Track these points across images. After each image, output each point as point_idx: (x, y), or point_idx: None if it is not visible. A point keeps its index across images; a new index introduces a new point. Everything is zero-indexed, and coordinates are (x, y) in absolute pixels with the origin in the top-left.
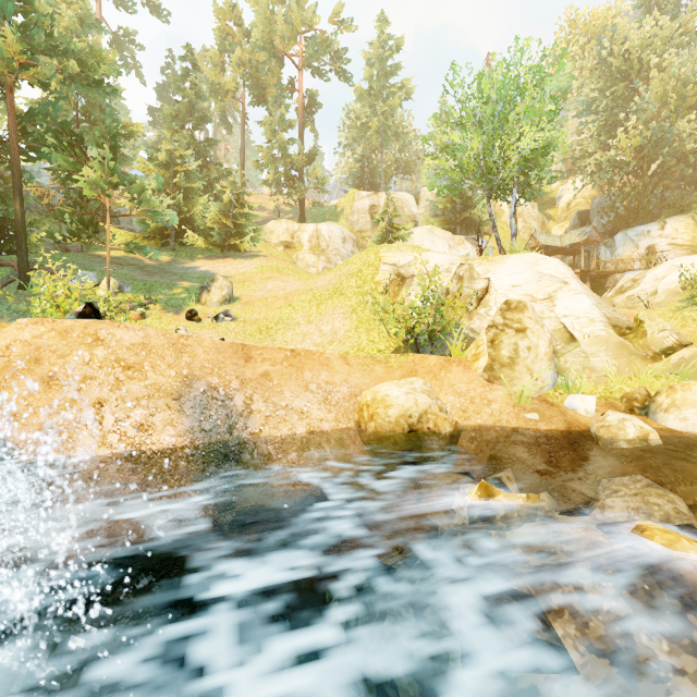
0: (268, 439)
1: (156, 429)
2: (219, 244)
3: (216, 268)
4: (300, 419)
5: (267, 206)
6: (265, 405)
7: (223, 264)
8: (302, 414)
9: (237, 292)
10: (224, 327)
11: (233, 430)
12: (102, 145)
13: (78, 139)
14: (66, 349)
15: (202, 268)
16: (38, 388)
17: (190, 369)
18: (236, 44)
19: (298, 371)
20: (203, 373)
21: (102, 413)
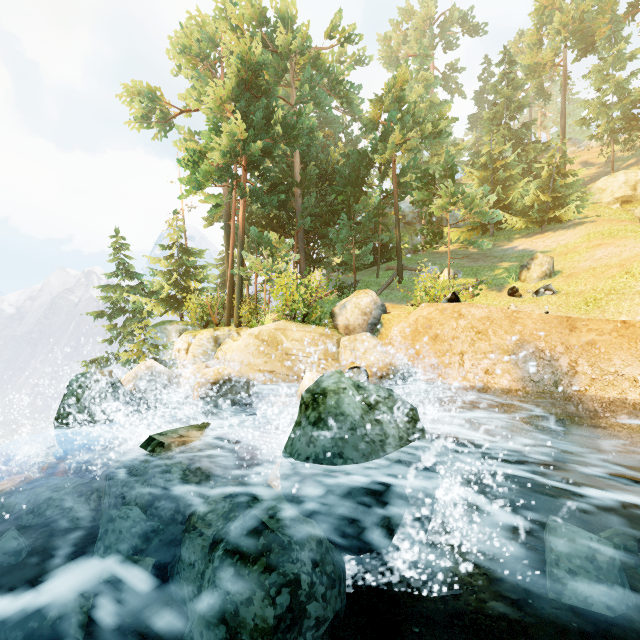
0: (593, 398)
1: (497, 374)
2: (536, 221)
3: (533, 245)
4: (631, 386)
5: (595, 160)
6: (590, 369)
7: (541, 239)
8: (634, 382)
9: (558, 265)
10: (545, 300)
11: (558, 385)
12: (445, 176)
13: (431, 179)
14: (443, 320)
15: (519, 247)
16: (430, 342)
17: (521, 335)
18: (555, 10)
19: (631, 342)
20: (531, 338)
21: (463, 360)
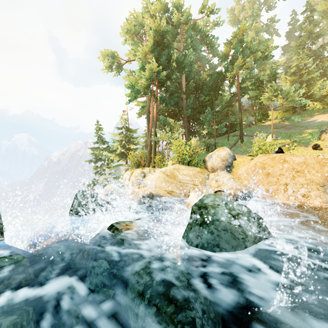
0: None
1: (311, 198)
2: None
3: None
4: None
5: None
6: None
7: None
8: None
9: None
10: None
11: None
12: (270, 81)
13: (261, 83)
14: (273, 164)
15: (318, 120)
16: (264, 177)
17: None
18: None
19: None
20: None
21: (287, 188)
